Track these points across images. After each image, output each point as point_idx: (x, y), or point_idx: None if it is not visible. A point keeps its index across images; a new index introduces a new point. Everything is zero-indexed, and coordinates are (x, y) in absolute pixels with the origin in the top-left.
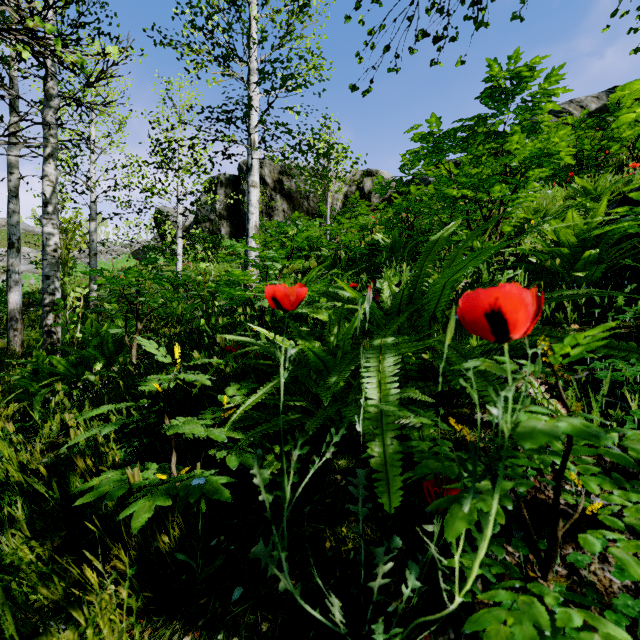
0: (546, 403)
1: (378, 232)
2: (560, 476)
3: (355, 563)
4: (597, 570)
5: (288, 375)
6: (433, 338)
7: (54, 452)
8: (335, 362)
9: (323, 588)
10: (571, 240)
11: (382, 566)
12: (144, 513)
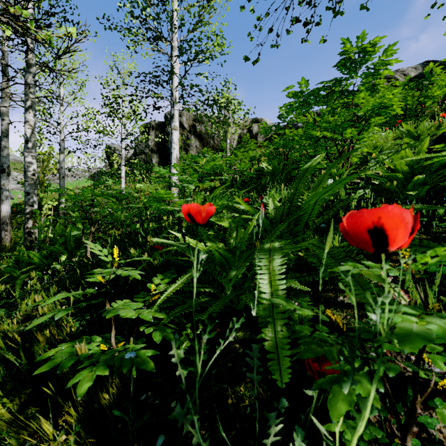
0: (393, 291)
1: (262, 162)
2: (419, 360)
3: (251, 417)
4: (442, 428)
5: (199, 269)
6: (307, 241)
7: (29, 322)
8: (234, 259)
9: (227, 440)
10: (404, 168)
11: (274, 427)
12: (87, 382)
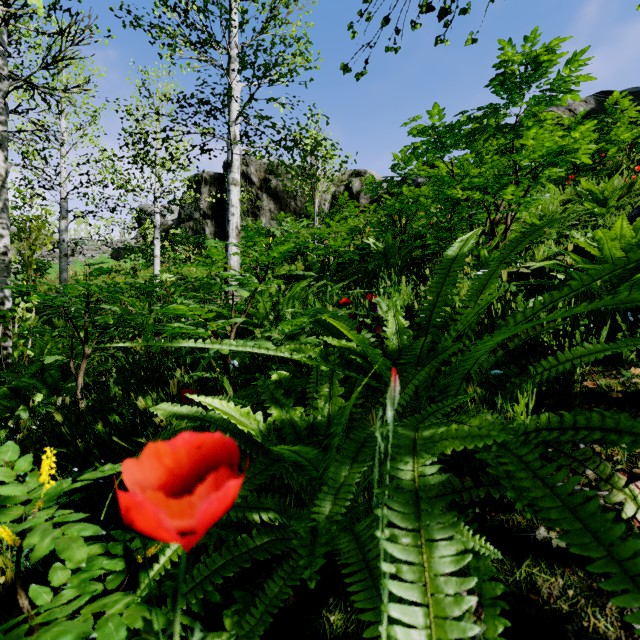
0: None
1: (367, 234)
2: None
3: None
4: None
5: (250, 480)
6: (476, 418)
7: None
8: (325, 455)
9: None
10: (616, 255)
11: None
12: None
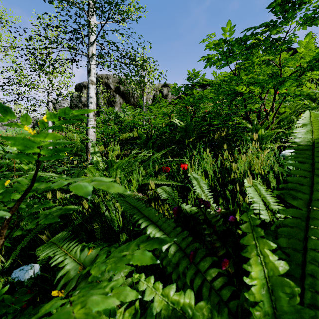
0: None
1: (172, 117)
2: None
3: None
4: None
5: None
6: None
7: None
8: None
9: None
10: None
11: None
12: None
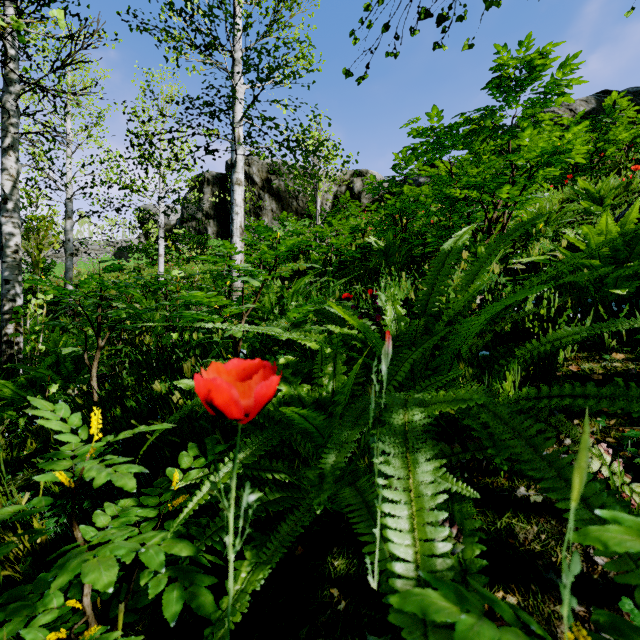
0: (627, 489)
1: (369, 233)
2: None
3: None
4: None
5: (264, 442)
6: (463, 389)
7: None
8: (329, 421)
9: None
10: (602, 250)
11: None
12: None
